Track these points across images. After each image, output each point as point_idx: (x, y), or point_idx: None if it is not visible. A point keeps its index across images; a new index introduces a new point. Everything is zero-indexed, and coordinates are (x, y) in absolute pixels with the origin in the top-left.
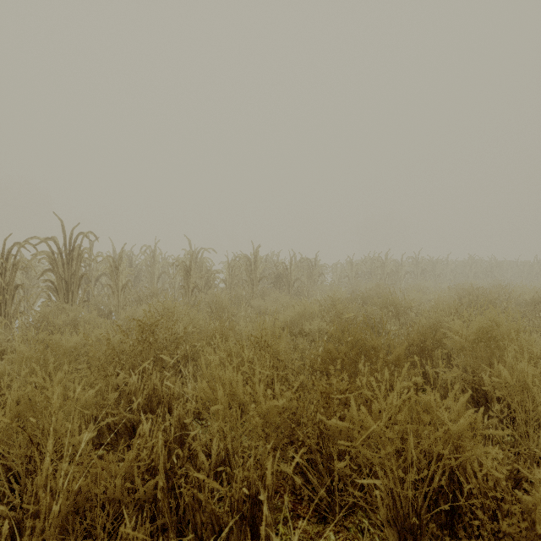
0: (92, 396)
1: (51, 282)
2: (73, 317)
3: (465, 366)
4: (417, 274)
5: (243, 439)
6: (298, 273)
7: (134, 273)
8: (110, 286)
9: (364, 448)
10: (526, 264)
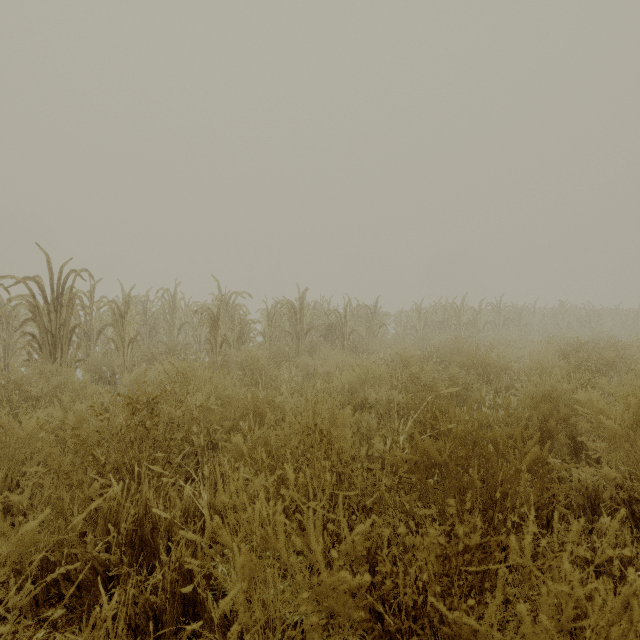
0: (31, 533)
1: (32, 336)
2: (55, 383)
3: (611, 460)
4: (498, 324)
5: (286, 583)
6: (355, 323)
7: (150, 323)
8: (113, 340)
9: (478, 602)
10: (629, 312)
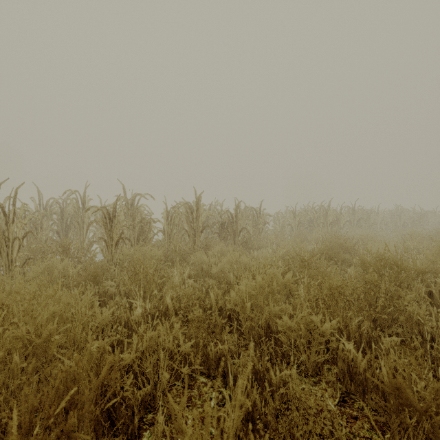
0: None
1: None
2: None
3: None
4: (353, 223)
5: None
6: (243, 222)
7: (65, 222)
8: None
9: None
10: None
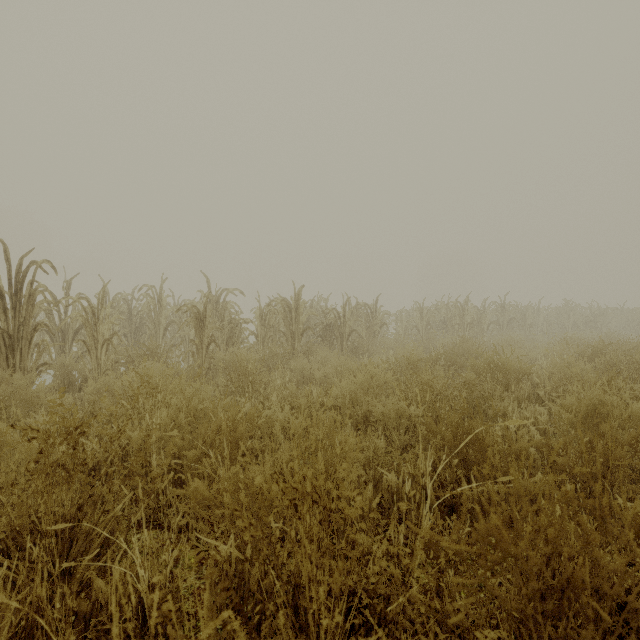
0: None
1: None
2: (0, 393)
3: None
4: (502, 324)
5: None
6: (354, 323)
7: (135, 323)
8: (84, 341)
9: None
10: (635, 311)
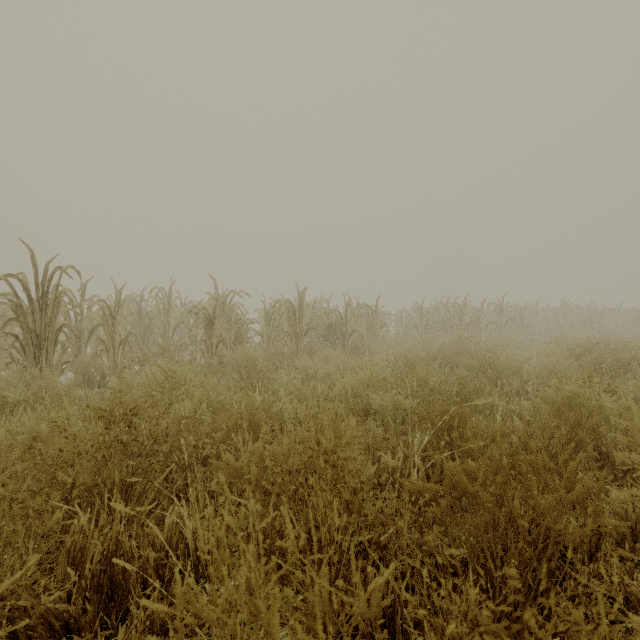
0: None
1: (15, 337)
2: (36, 388)
3: None
4: (500, 324)
5: (284, 632)
6: (355, 323)
7: (144, 323)
8: (102, 341)
9: None
10: (632, 312)
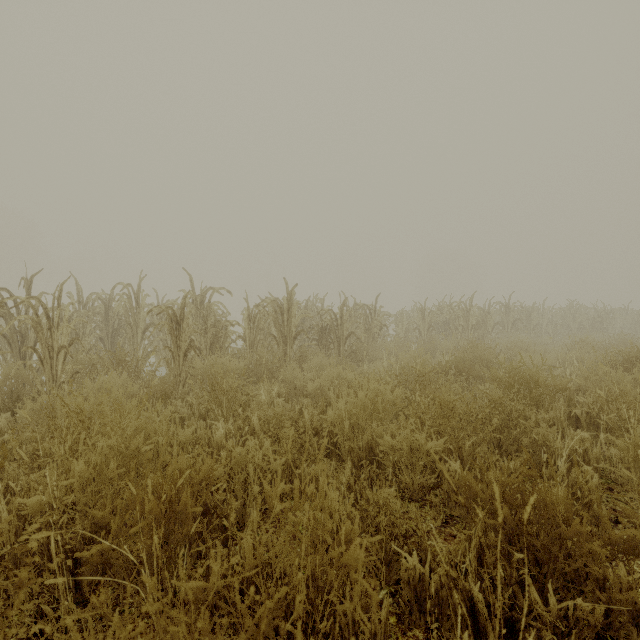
0: None
1: None
2: None
3: None
4: (507, 325)
5: None
6: (352, 325)
7: (112, 325)
8: (34, 349)
9: None
10: None
